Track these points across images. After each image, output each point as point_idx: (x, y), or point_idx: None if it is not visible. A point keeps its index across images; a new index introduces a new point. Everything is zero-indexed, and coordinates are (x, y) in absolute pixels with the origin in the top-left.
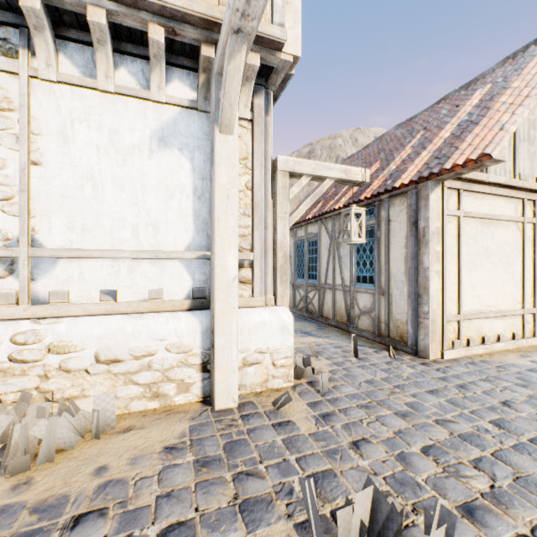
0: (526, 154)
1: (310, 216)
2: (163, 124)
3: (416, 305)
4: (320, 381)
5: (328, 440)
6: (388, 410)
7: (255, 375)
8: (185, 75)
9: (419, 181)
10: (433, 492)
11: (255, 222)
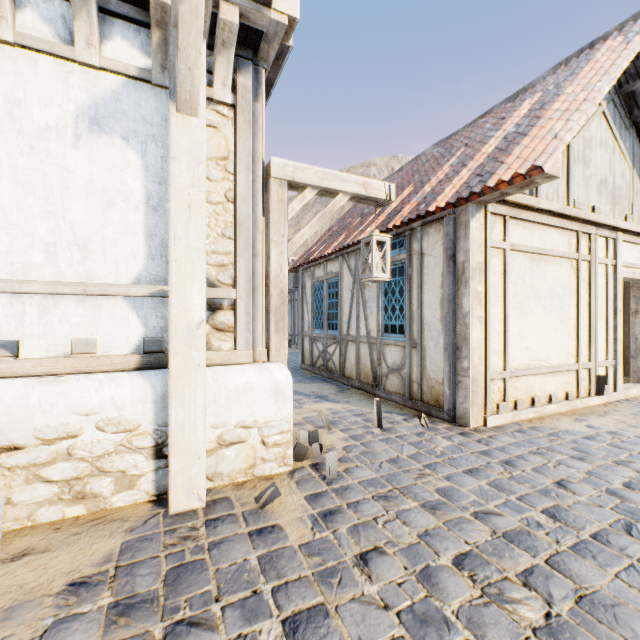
0: (581, 178)
1: (330, 250)
2: (97, 99)
3: (454, 360)
4: (326, 463)
5: (325, 554)
6: (414, 501)
7: (236, 459)
8: (132, 31)
9: (458, 204)
10: (466, 632)
11: (239, 247)
